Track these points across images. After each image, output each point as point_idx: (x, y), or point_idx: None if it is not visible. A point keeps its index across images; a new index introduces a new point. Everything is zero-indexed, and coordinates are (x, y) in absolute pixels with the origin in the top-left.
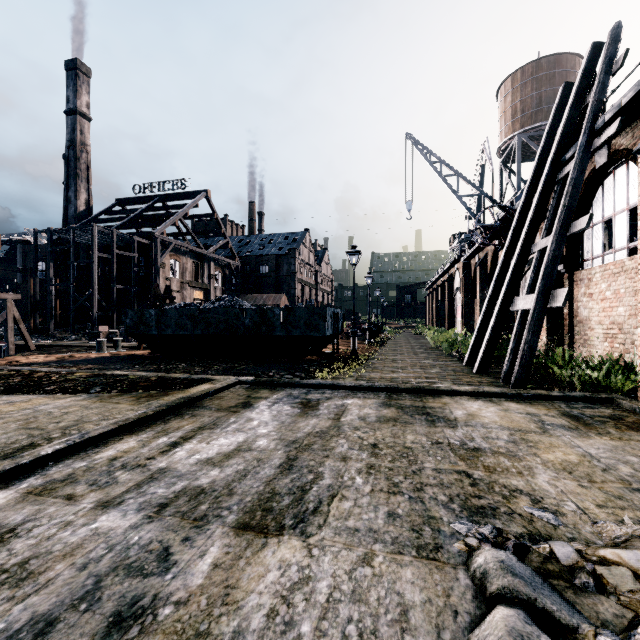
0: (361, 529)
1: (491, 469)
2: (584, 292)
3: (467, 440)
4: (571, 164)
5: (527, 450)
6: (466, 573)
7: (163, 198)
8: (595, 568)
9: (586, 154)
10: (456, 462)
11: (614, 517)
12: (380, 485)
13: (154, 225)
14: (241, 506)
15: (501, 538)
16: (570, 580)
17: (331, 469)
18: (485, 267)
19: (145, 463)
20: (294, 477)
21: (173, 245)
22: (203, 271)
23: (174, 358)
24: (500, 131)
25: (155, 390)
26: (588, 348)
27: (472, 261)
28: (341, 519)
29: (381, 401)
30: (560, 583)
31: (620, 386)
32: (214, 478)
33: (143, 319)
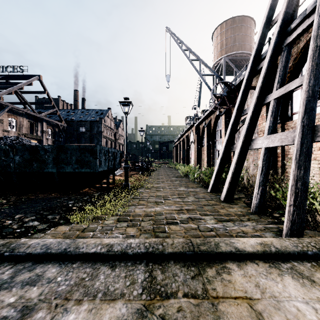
0: None
1: None
2: None
3: None
4: (301, 27)
5: None
6: None
7: (6, 77)
8: None
9: None
10: None
11: None
12: None
13: None
14: None
15: None
16: None
17: None
18: (210, 128)
19: None
20: None
21: (9, 108)
22: (37, 128)
23: None
24: (214, 56)
25: None
26: None
27: (200, 126)
28: None
29: (133, 313)
30: None
31: None
32: None
33: None
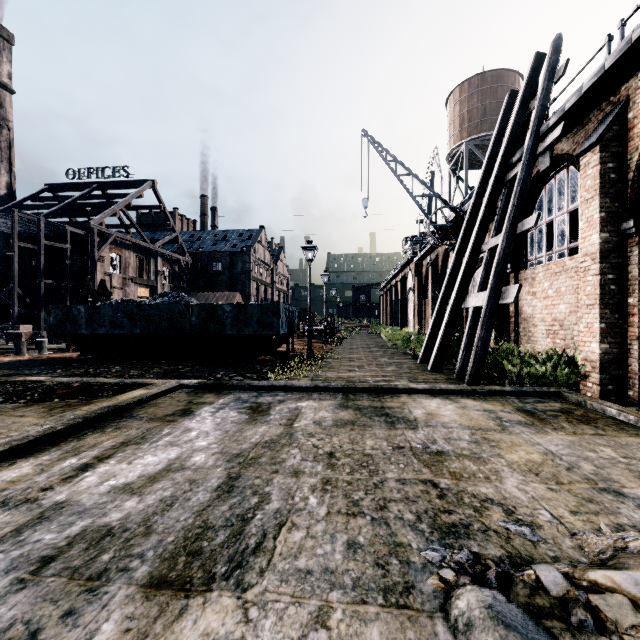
0: (314, 570)
1: (458, 475)
2: (528, 291)
3: (429, 443)
4: (518, 166)
5: (490, 451)
6: (445, 623)
7: (102, 186)
8: (589, 598)
9: (533, 156)
10: (420, 469)
11: (591, 525)
12: (337, 505)
13: (91, 214)
14: (159, 550)
15: (480, 566)
16: (564, 618)
17: (280, 488)
18: (436, 267)
19: (37, 496)
20: (234, 502)
21: (113, 237)
22: (149, 267)
23: (108, 360)
24: (449, 138)
25: (76, 398)
26: (532, 344)
27: (424, 262)
28: (290, 558)
29: (338, 402)
30: (555, 624)
31: (565, 380)
32: (129, 511)
33: (70, 317)
